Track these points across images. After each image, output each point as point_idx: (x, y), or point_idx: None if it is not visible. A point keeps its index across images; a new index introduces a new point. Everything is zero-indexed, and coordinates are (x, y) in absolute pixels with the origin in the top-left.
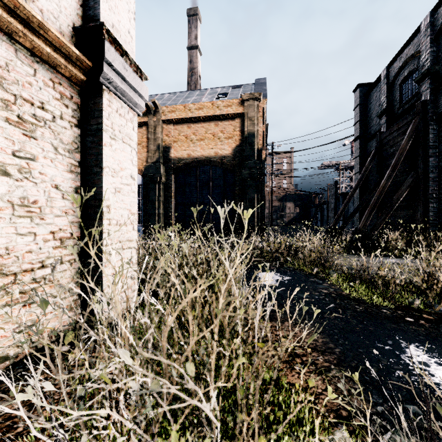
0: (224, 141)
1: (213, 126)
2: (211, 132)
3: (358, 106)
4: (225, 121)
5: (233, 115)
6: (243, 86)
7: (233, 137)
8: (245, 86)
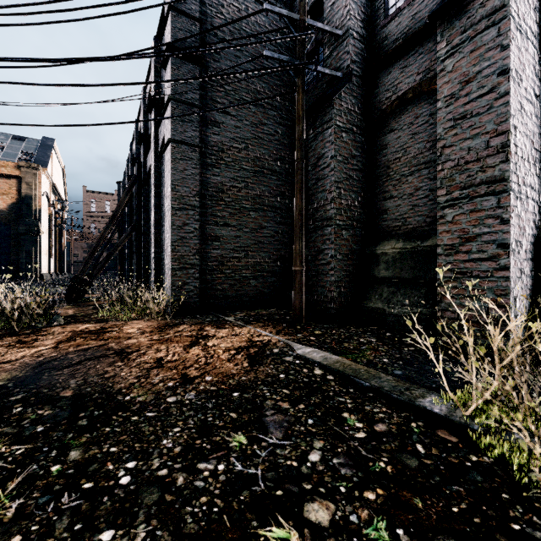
0: None
1: None
2: None
3: (118, 195)
4: None
5: (9, 175)
6: (27, 140)
7: (9, 194)
8: (30, 141)
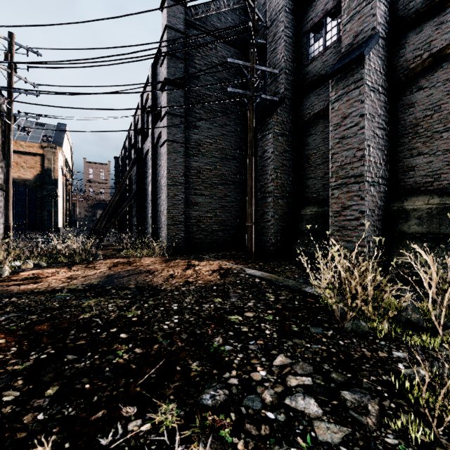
0: (27, 169)
1: (17, 157)
2: (15, 161)
3: (115, 167)
4: (28, 156)
5: (35, 154)
6: (46, 126)
7: (35, 167)
8: (48, 126)
